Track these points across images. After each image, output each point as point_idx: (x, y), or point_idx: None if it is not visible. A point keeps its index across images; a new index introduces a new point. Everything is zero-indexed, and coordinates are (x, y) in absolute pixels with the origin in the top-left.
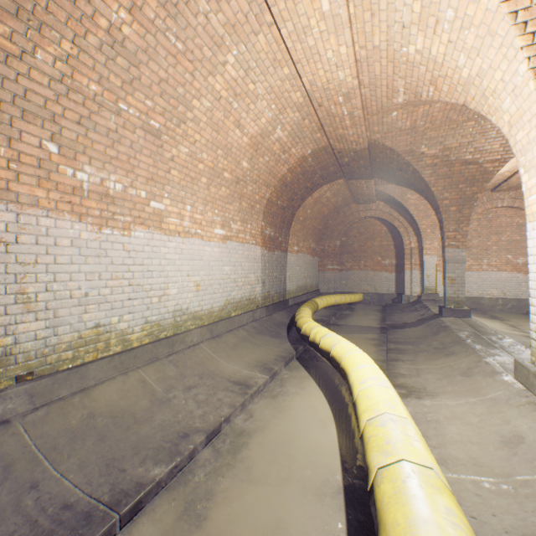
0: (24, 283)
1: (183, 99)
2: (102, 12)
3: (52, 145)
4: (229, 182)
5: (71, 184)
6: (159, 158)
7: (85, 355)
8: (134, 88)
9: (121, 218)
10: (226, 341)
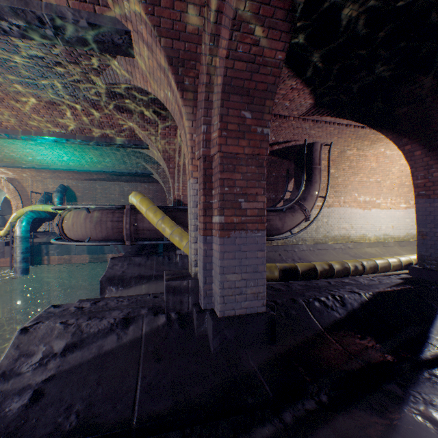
0: (351, 223)
1: (388, 170)
2: (369, 166)
3: (356, 194)
4: (407, 185)
5: (358, 201)
6: (379, 188)
7: (360, 240)
8: (373, 175)
9: (368, 207)
10: (405, 248)
